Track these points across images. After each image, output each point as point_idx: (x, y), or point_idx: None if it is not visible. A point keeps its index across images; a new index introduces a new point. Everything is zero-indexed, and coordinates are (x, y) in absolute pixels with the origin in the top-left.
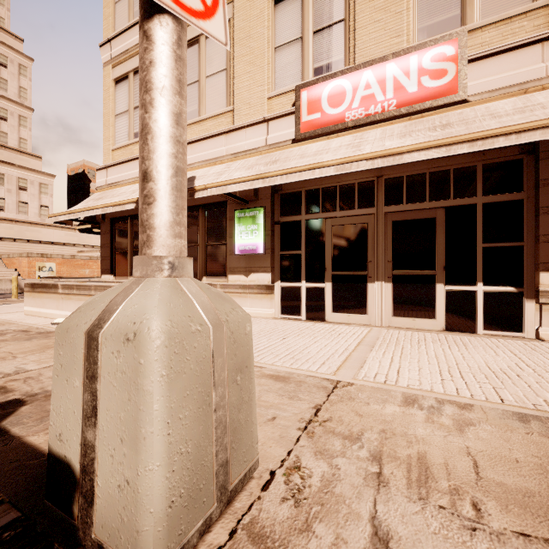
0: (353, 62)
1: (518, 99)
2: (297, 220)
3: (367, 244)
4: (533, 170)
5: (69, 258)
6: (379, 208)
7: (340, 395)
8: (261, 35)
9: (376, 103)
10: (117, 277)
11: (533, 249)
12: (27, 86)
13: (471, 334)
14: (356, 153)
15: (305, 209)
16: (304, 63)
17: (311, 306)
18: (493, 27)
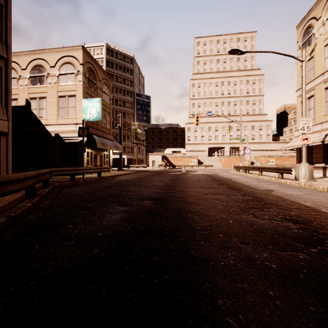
0: None
1: None
2: None
3: None
4: None
5: (279, 157)
6: None
7: None
8: None
9: None
10: None
11: None
12: (261, 87)
13: None
14: None
15: None
16: None
17: None
18: None
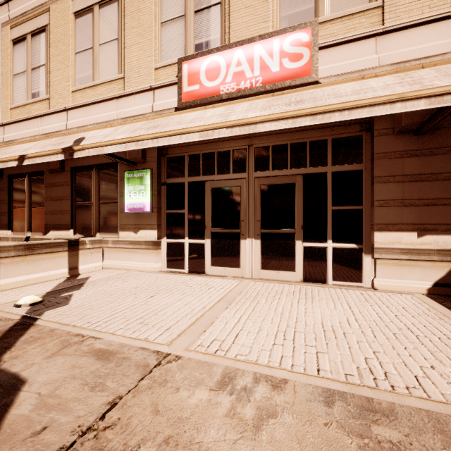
0: (228, 41)
1: (357, 83)
2: (181, 182)
3: (240, 204)
4: (370, 145)
5: None
6: (250, 173)
7: (154, 378)
8: (149, 10)
9: (245, 79)
10: (15, 232)
11: (369, 212)
12: None
13: (322, 285)
14: (222, 121)
15: (188, 172)
16: (187, 39)
17: (193, 260)
18: (340, 20)
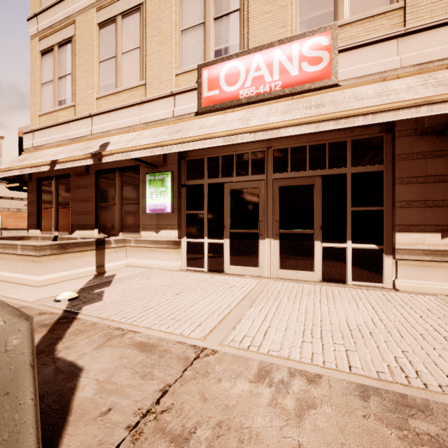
0: (247, 47)
1: (378, 86)
2: (200, 184)
3: (259, 205)
4: (391, 146)
5: (14, 211)
6: (268, 175)
7: (196, 369)
8: (169, 19)
9: (264, 83)
10: (43, 232)
11: (390, 212)
12: None
13: (342, 285)
14: (244, 126)
15: (207, 174)
16: (206, 46)
17: (212, 259)
18: (359, 23)
